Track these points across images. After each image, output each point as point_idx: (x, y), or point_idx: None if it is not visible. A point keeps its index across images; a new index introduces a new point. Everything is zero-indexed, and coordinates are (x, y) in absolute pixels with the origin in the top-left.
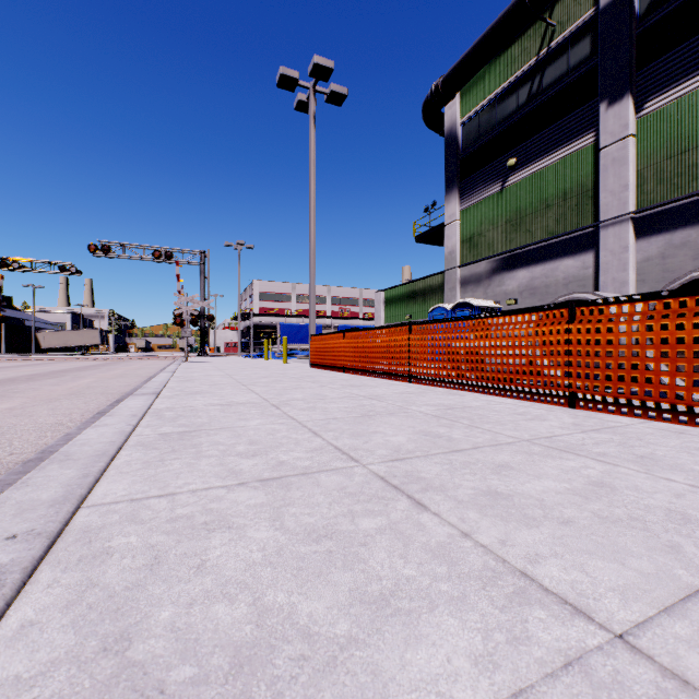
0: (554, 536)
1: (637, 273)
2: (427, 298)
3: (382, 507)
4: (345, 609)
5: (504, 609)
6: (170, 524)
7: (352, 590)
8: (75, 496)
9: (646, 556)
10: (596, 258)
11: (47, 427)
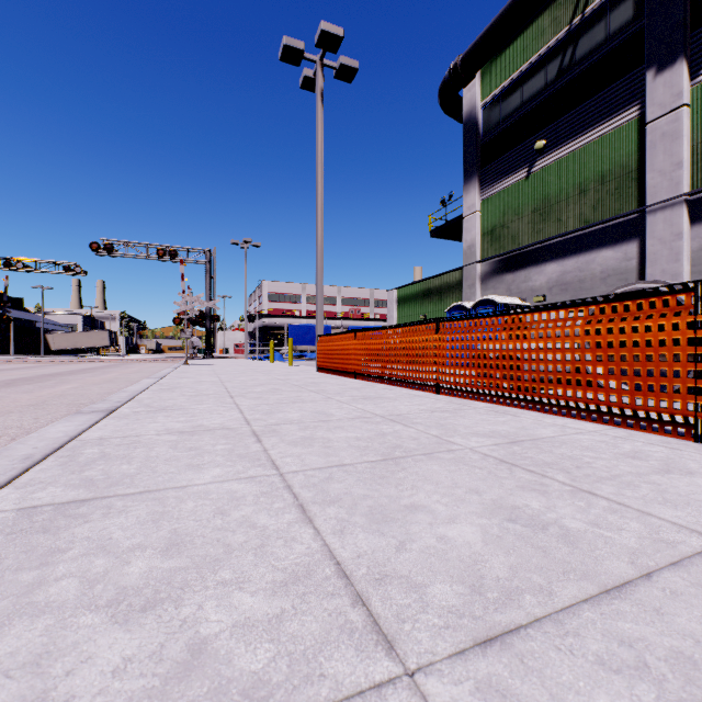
0: None
1: (692, 264)
2: (444, 296)
3: None
4: None
5: None
6: None
7: None
8: None
9: None
10: (641, 248)
11: None
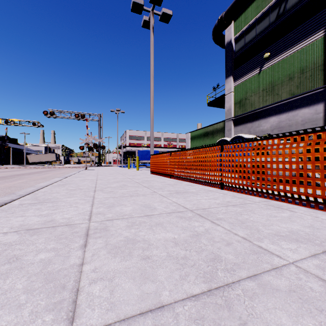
0: None
1: None
2: (214, 135)
3: None
4: None
5: None
6: None
7: None
8: None
9: None
10: (325, 107)
11: None
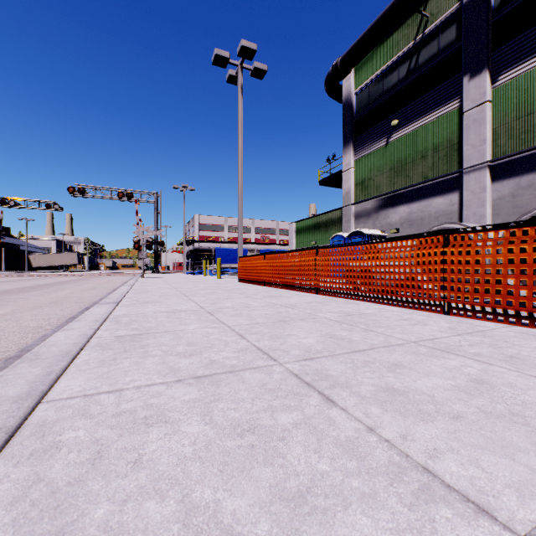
0: (448, 431)
1: (492, 208)
2: (329, 228)
3: (297, 402)
4: (266, 507)
5: (412, 508)
6: (115, 419)
7: (272, 486)
8: (37, 392)
9: (532, 451)
10: (461, 197)
11: (29, 329)
